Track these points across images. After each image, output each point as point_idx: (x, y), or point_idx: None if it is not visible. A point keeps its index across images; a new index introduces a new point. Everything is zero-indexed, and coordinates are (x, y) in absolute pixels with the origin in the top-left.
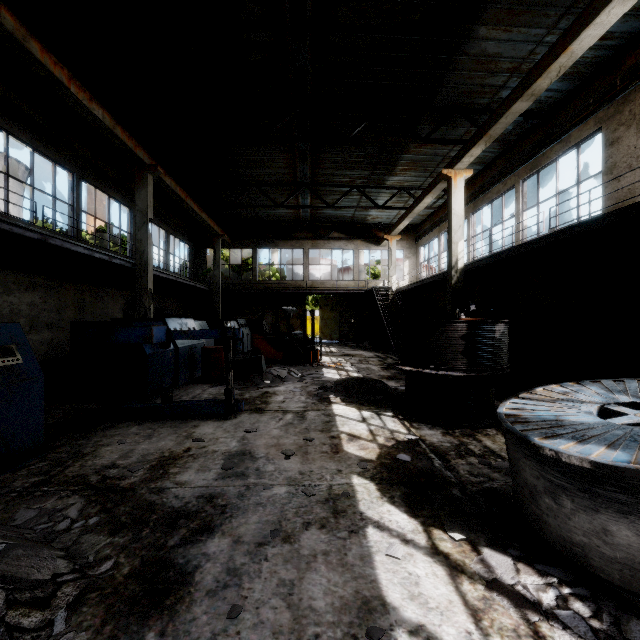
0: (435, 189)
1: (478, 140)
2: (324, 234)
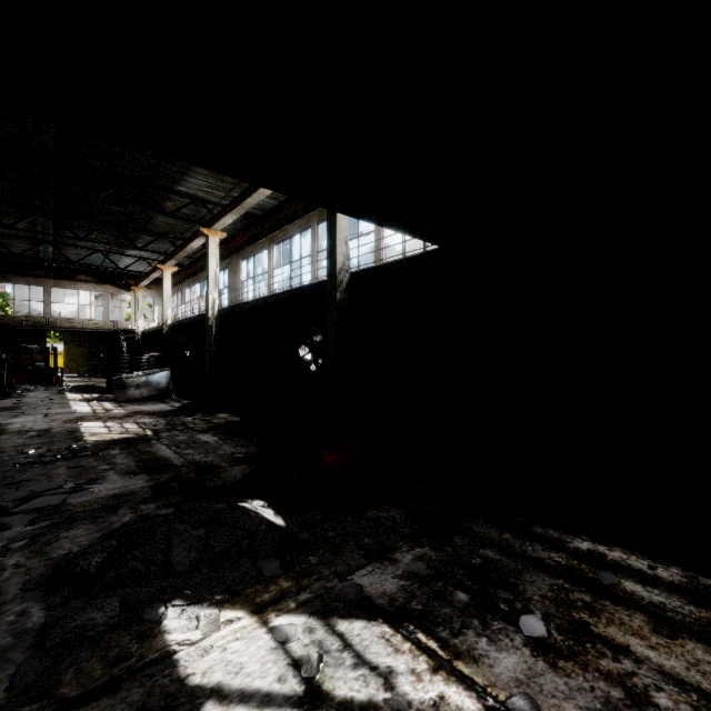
0: (159, 271)
1: (171, 258)
2: (70, 275)
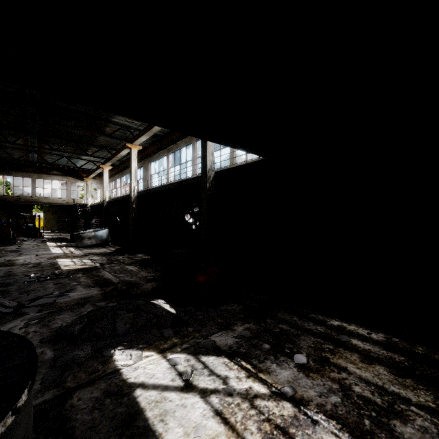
0: (101, 168)
1: (108, 161)
2: (47, 171)
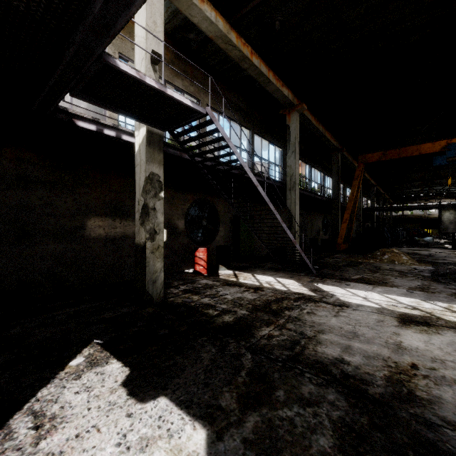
0: None
1: None
2: (433, 197)
